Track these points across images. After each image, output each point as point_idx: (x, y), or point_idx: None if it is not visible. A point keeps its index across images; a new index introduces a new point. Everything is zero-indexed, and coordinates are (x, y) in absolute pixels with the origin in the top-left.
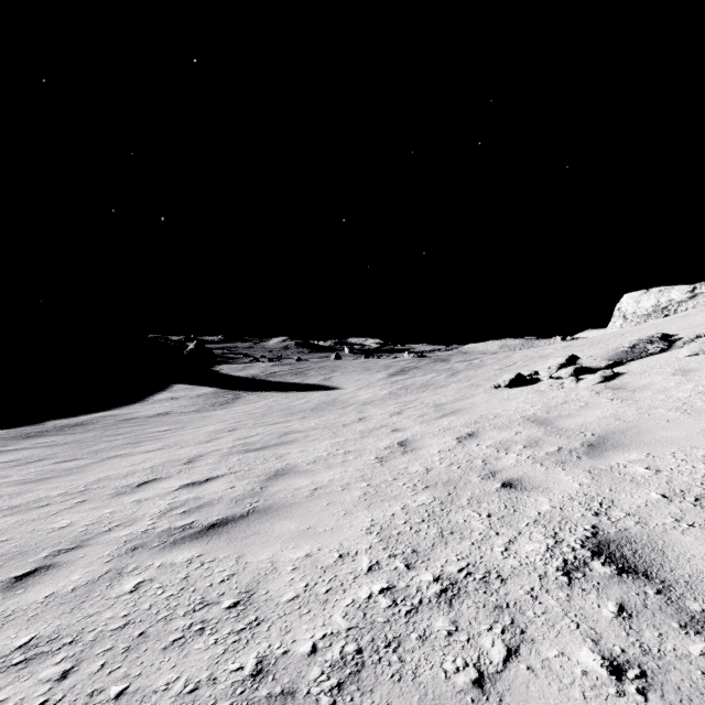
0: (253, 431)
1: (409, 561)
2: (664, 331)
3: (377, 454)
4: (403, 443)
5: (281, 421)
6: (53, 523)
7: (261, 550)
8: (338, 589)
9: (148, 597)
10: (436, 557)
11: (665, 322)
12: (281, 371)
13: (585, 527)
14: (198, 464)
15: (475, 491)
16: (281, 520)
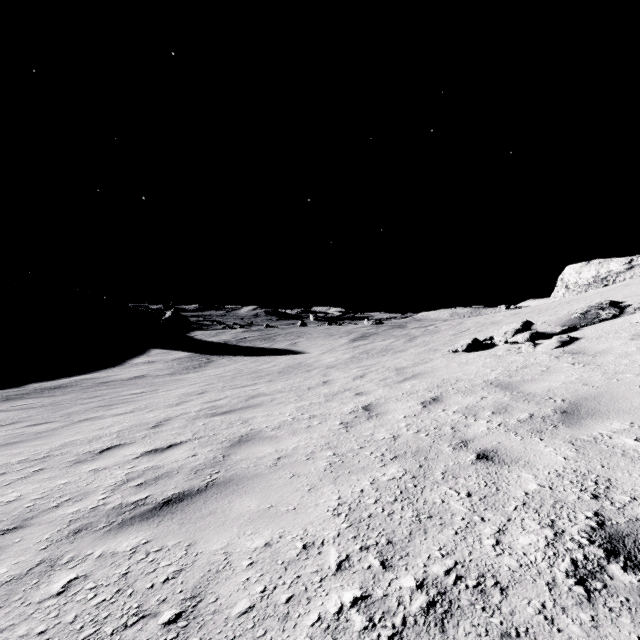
0: (222, 394)
1: (384, 556)
2: (610, 298)
3: (342, 419)
4: (368, 407)
5: (249, 384)
6: (1, 496)
7: (216, 536)
8: (302, 598)
9: (75, 603)
10: (416, 552)
11: (609, 290)
12: (251, 337)
13: (586, 513)
14: (164, 428)
15: (448, 464)
16: (241, 496)
